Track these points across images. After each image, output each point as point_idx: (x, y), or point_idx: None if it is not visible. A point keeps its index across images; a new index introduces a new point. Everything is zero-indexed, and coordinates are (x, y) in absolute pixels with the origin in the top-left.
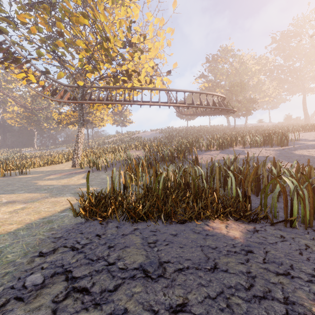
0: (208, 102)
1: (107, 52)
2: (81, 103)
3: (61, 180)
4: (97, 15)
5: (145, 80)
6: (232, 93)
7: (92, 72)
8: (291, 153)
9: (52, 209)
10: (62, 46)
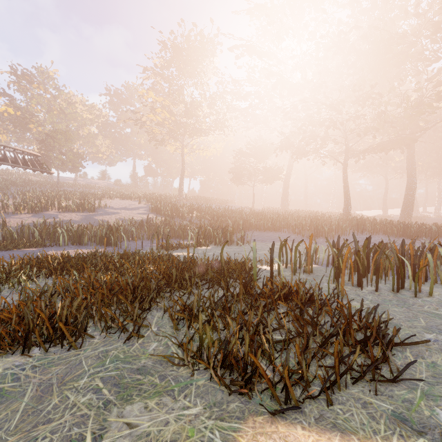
0: (18, 159)
1: None
2: None
3: None
4: None
5: None
6: (54, 140)
7: None
8: (92, 218)
9: None
10: None
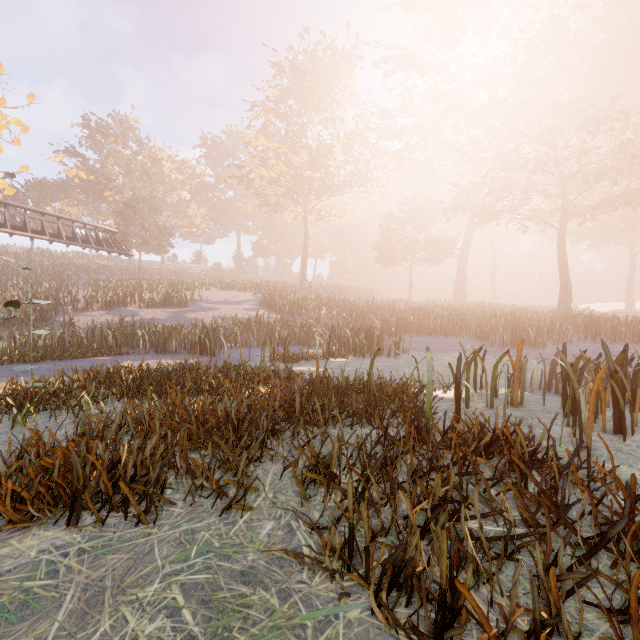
0: (89, 237)
1: None
2: None
3: None
4: None
5: None
6: (135, 211)
7: None
8: (182, 315)
9: None
10: None
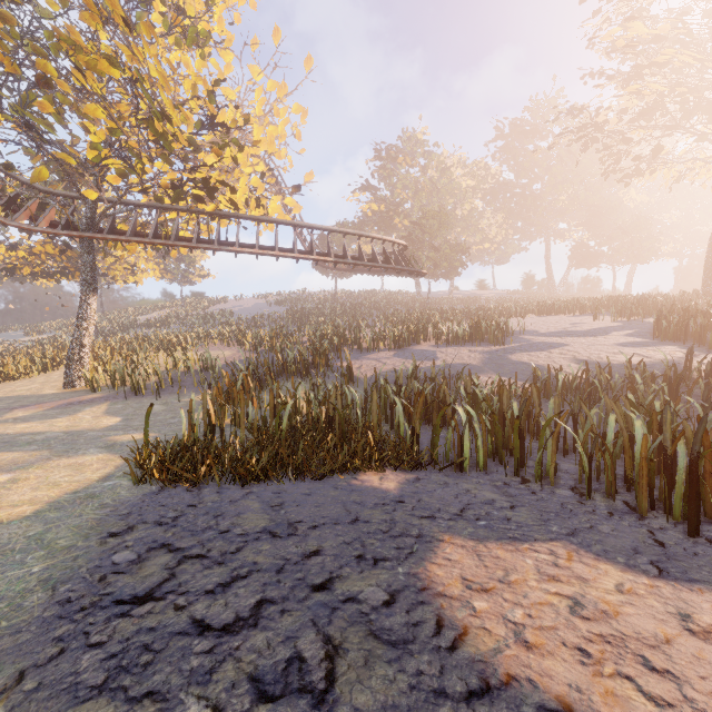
0: (376, 255)
1: (161, 139)
2: (89, 238)
3: (53, 421)
4: (136, 52)
5: (246, 200)
6: (423, 230)
7: (122, 174)
8: (505, 358)
9: (80, 478)
10: (49, 111)
